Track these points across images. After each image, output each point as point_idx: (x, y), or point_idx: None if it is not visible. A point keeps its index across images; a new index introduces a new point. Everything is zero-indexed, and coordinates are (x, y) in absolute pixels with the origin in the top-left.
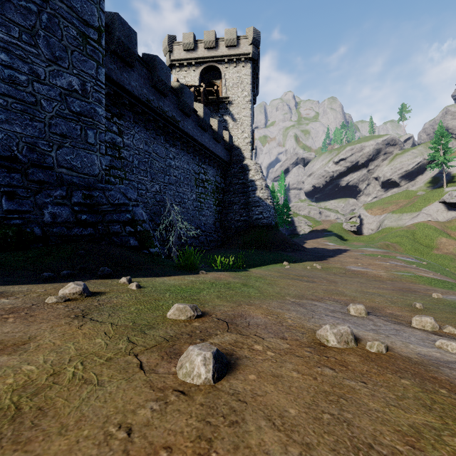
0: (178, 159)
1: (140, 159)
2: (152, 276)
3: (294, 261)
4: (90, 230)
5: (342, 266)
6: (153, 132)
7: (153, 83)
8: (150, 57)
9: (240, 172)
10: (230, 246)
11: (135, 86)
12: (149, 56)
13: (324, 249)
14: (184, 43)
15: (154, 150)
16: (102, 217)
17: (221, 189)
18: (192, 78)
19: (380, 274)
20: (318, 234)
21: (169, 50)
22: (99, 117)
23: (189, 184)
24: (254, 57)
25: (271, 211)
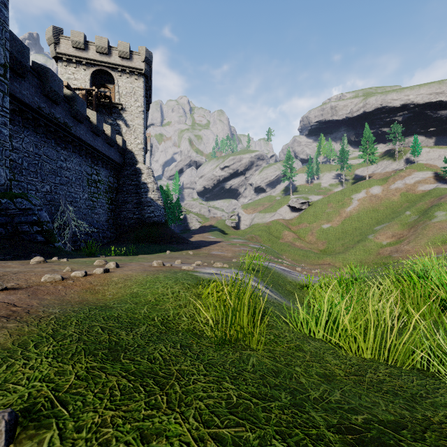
0: (70, 161)
1: (30, 162)
2: (68, 258)
3: (176, 250)
4: (0, 230)
5: (208, 252)
6: (44, 136)
7: (45, 92)
8: (42, 67)
9: (133, 174)
10: (123, 241)
11: (25, 94)
12: (41, 66)
13: (205, 241)
14: (73, 40)
15: (44, 153)
16: (11, 219)
17: (114, 188)
18: (82, 76)
19: (228, 255)
20: (205, 229)
21: (54, 42)
22: (5, 137)
23: (81, 184)
24: (147, 73)
25: (161, 210)
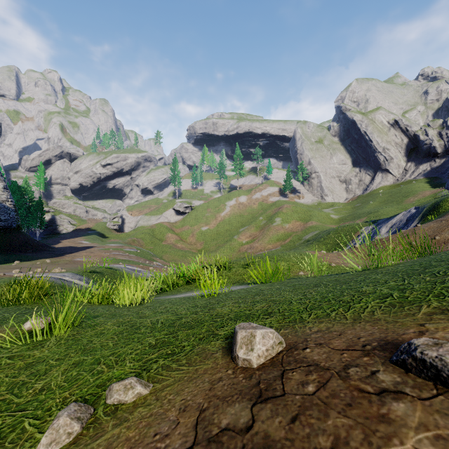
0: None
1: None
2: None
3: (28, 260)
4: None
5: (71, 259)
6: None
7: None
8: None
9: None
10: None
11: None
12: None
13: (74, 247)
14: None
15: None
16: None
17: None
18: None
19: (93, 261)
20: (80, 233)
21: None
22: None
23: None
24: None
25: (11, 213)
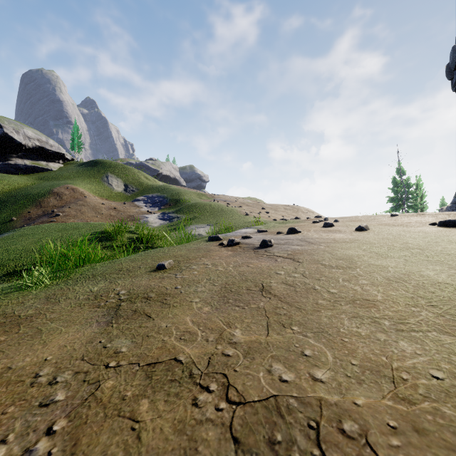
0: None
1: None
2: None
3: None
4: None
5: None
6: None
7: None
8: None
9: None
10: None
11: None
12: None
13: None
14: None
15: None
16: None
17: None
18: None
19: None
20: None
21: None
22: None
23: None
24: None
25: None
